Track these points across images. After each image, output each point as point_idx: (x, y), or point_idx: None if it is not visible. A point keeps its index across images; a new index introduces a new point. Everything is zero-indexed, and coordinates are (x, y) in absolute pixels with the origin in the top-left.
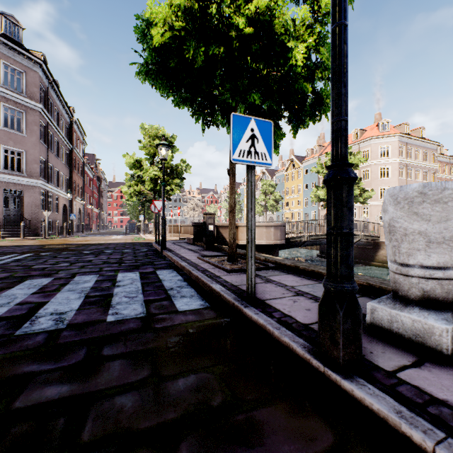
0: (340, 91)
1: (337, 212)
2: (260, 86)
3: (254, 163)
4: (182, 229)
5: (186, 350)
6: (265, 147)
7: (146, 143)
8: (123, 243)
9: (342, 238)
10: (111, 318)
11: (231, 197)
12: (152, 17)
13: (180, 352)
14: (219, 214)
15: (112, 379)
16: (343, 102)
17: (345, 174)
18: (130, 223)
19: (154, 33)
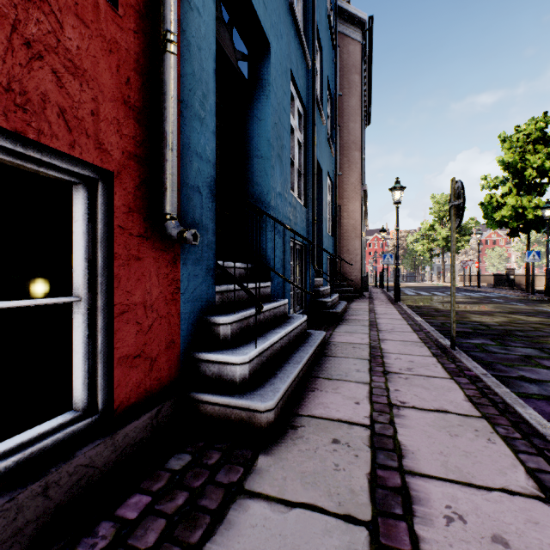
0: (547, 258)
1: (546, 275)
2: (540, 227)
3: (533, 262)
4: (473, 278)
5: (515, 298)
6: (537, 257)
7: (436, 209)
8: (433, 286)
9: (547, 278)
10: (491, 296)
11: (527, 264)
12: (495, 215)
13: (514, 298)
14: (514, 266)
15: (504, 298)
16: (547, 259)
17: (547, 270)
18: (410, 272)
19: (494, 216)
